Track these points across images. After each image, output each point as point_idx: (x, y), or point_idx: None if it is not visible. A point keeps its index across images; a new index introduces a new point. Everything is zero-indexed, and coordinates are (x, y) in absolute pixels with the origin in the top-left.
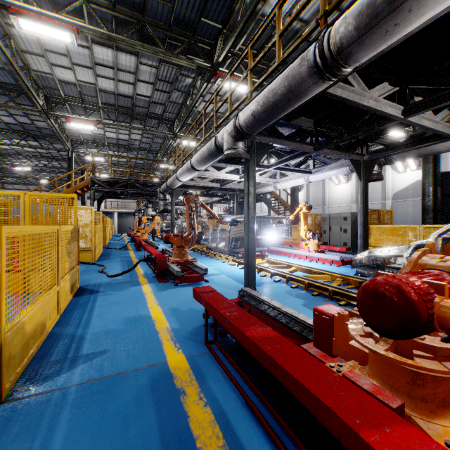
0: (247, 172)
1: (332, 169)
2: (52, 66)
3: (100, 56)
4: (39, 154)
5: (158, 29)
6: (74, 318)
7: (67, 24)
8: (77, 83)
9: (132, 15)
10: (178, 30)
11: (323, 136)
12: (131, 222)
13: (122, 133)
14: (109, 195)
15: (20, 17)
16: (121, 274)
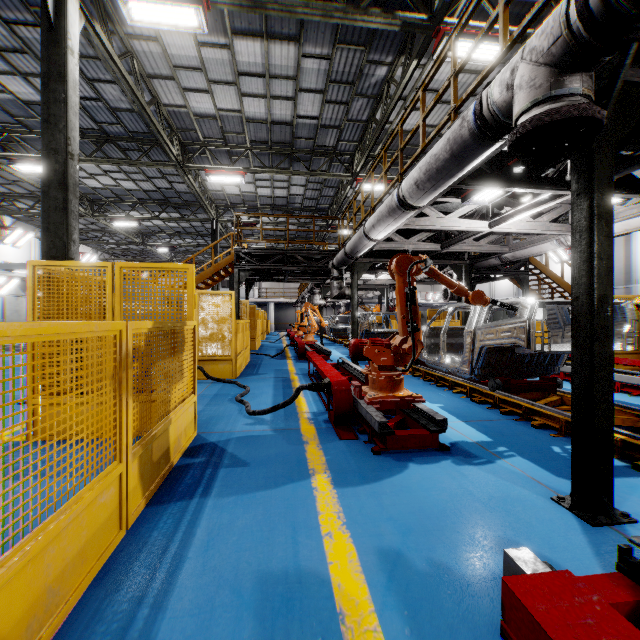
0: (588, 169)
1: None
2: (185, 93)
3: (245, 58)
4: (183, 230)
5: None
6: (150, 549)
7: None
8: (217, 114)
9: None
10: None
11: None
12: (292, 316)
13: (279, 187)
14: (260, 275)
15: None
16: (269, 411)
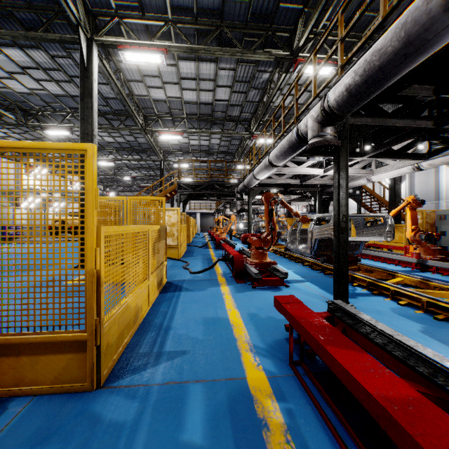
0: (337, 162)
1: None
2: (148, 89)
3: (185, 70)
4: (141, 165)
5: (235, 29)
6: (161, 312)
7: (158, 47)
8: (167, 99)
9: (211, 23)
10: (255, 25)
11: None
12: (211, 222)
13: (203, 140)
14: (192, 197)
15: (125, 50)
16: (201, 272)
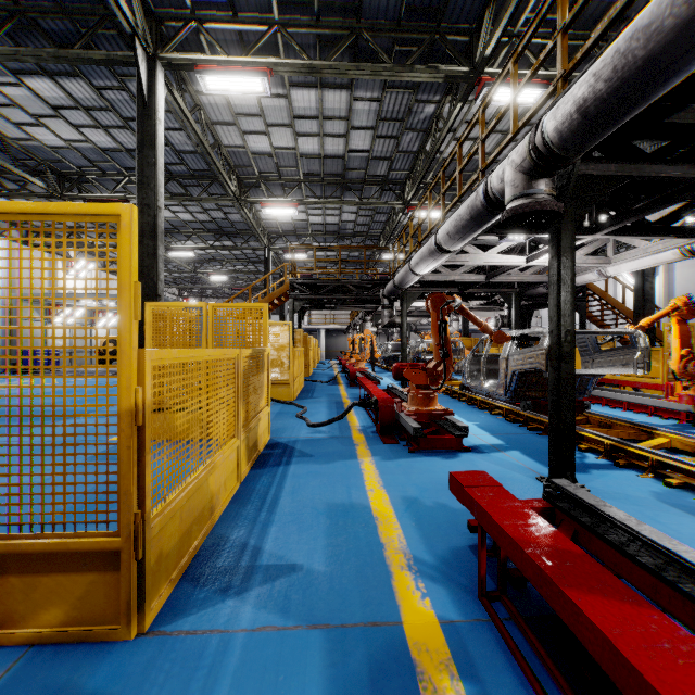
0: (557, 240)
1: None
2: (244, 135)
3: (301, 104)
4: (234, 257)
5: (381, 33)
6: (258, 492)
7: (258, 67)
8: (273, 152)
9: (342, 25)
10: (413, 25)
11: None
12: (343, 343)
13: (330, 215)
14: (312, 304)
15: (206, 73)
16: (326, 424)
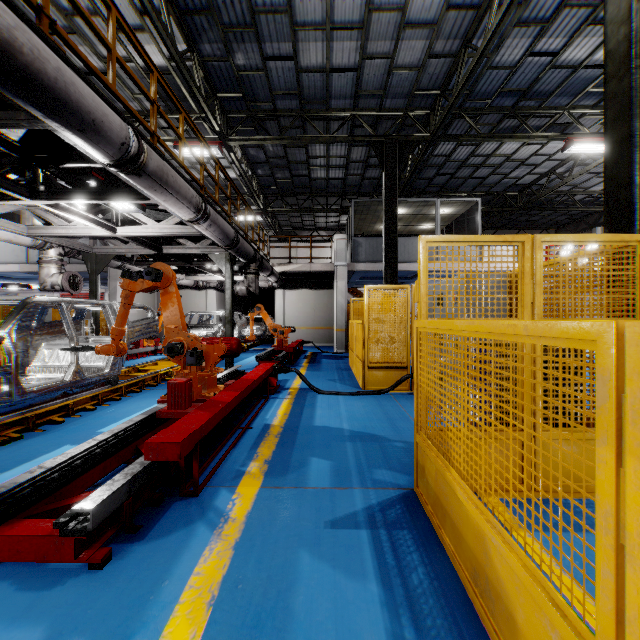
0: None
1: None
2: None
3: None
4: None
5: None
6: None
7: None
8: None
9: None
10: None
11: None
12: None
13: None
14: None
15: None
16: None
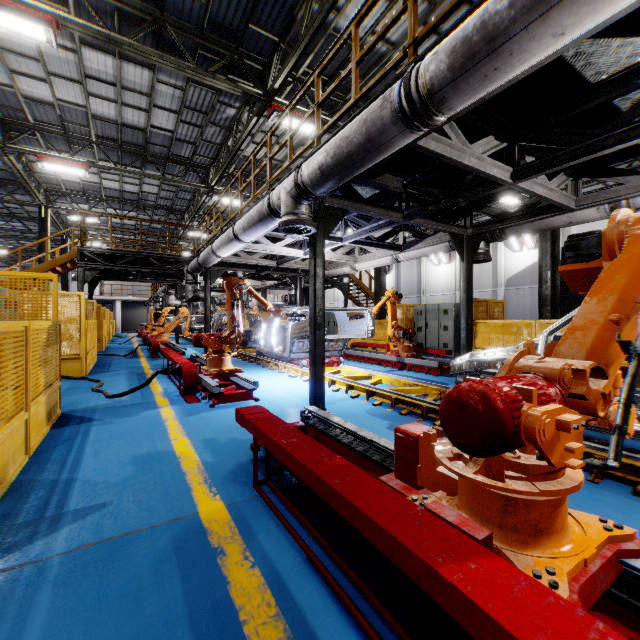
0: (314, 247)
1: (428, 246)
2: (14, 74)
3: (94, 65)
4: None
5: (185, 33)
6: (55, 460)
7: (40, 14)
8: (56, 103)
9: (145, 10)
10: (216, 38)
11: (416, 201)
12: (143, 316)
13: (129, 183)
14: (108, 274)
15: None
16: (128, 393)
